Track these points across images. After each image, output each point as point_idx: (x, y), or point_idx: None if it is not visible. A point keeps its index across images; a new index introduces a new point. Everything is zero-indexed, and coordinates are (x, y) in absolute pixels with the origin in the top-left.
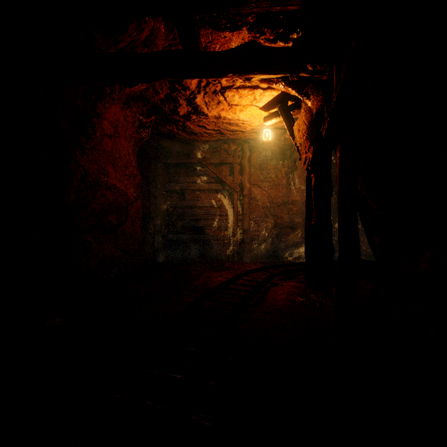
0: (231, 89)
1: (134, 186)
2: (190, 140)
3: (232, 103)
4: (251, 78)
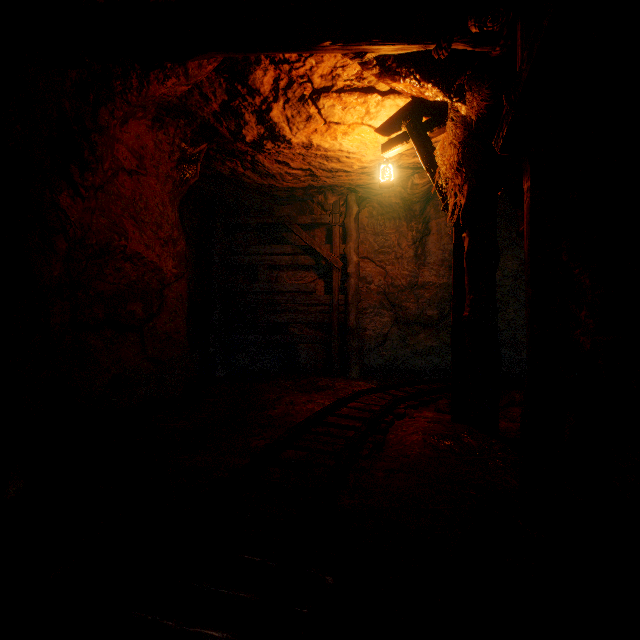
0: (329, 92)
1: (174, 258)
2: (264, 187)
3: (331, 119)
4: (364, 53)
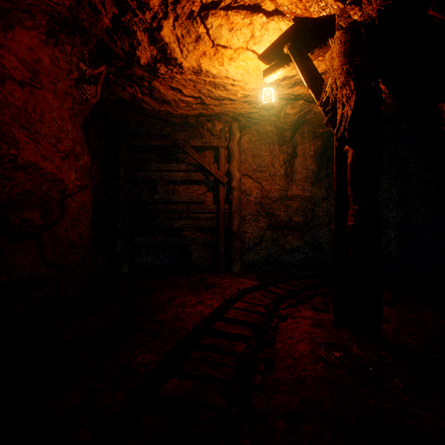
0: (217, 9)
1: (76, 170)
2: (162, 114)
3: (219, 41)
4: None
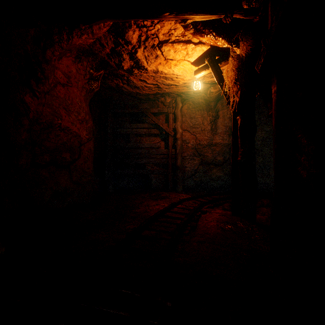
0: (167, 43)
1: (86, 130)
2: (133, 93)
3: (168, 57)
4: (186, 20)
